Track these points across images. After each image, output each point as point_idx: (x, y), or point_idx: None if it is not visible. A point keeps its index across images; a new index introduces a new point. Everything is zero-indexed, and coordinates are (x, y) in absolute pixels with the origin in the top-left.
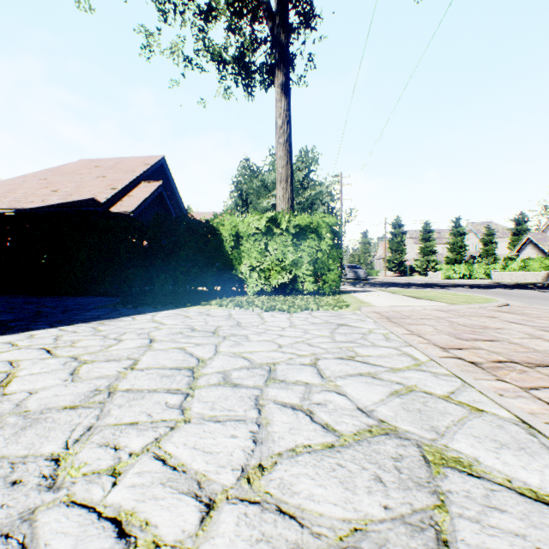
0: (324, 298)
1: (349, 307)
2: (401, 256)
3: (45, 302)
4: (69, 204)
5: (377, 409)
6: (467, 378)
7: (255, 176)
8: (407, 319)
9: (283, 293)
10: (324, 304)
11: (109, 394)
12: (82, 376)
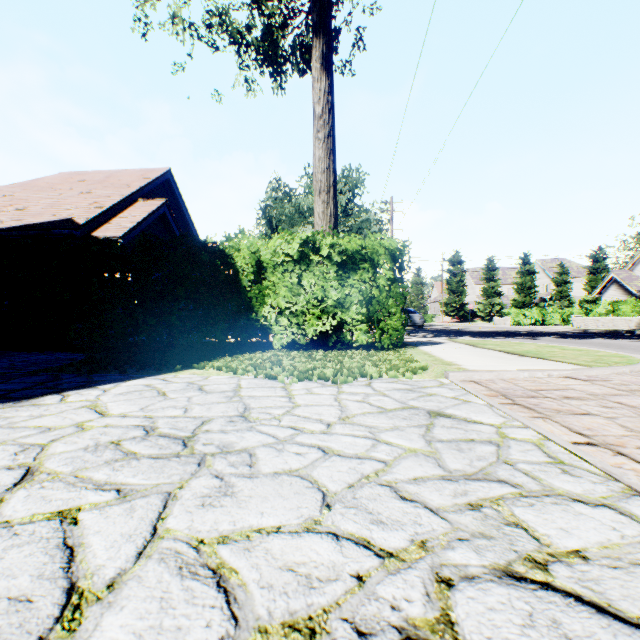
0: (384, 354)
1: (427, 371)
2: (461, 298)
3: None
4: (35, 226)
5: None
6: None
7: (287, 199)
8: (543, 399)
9: (323, 347)
10: (388, 366)
11: None
12: None
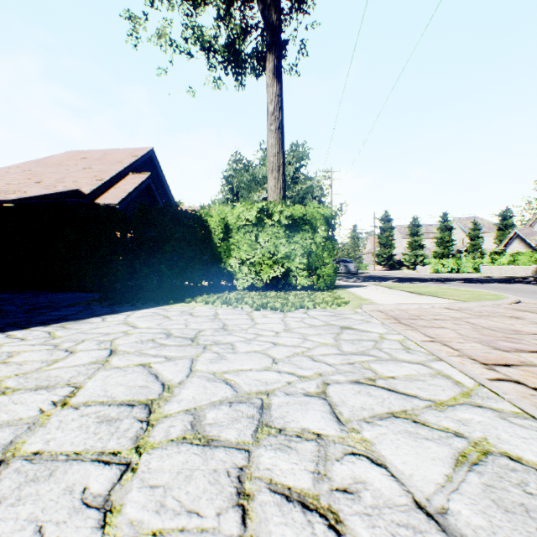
0: (319, 293)
1: (348, 304)
2: (390, 250)
3: (16, 299)
4: (52, 195)
5: (450, 507)
6: None
7: (246, 170)
8: (419, 320)
9: (275, 288)
10: (321, 301)
11: None
12: None
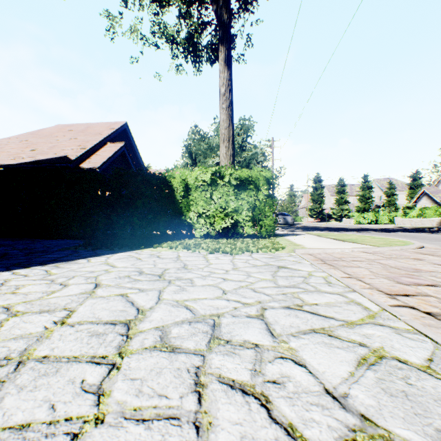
0: (262, 240)
1: (285, 249)
2: (321, 205)
3: (17, 244)
4: (44, 161)
5: (350, 393)
6: (437, 337)
7: (202, 140)
8: (341, 261)
9: (226, 236)
10: (262, 246)
11: (17, 365)
12: (1, 334)
